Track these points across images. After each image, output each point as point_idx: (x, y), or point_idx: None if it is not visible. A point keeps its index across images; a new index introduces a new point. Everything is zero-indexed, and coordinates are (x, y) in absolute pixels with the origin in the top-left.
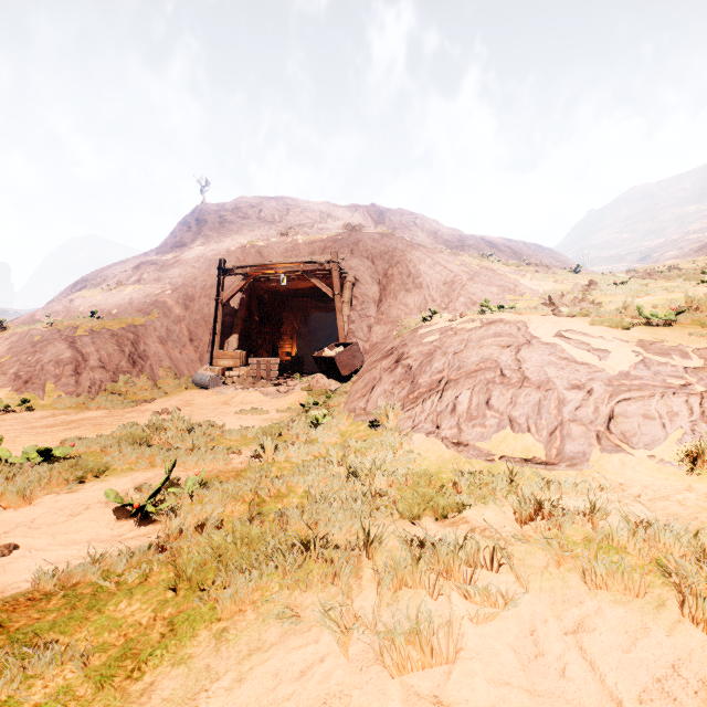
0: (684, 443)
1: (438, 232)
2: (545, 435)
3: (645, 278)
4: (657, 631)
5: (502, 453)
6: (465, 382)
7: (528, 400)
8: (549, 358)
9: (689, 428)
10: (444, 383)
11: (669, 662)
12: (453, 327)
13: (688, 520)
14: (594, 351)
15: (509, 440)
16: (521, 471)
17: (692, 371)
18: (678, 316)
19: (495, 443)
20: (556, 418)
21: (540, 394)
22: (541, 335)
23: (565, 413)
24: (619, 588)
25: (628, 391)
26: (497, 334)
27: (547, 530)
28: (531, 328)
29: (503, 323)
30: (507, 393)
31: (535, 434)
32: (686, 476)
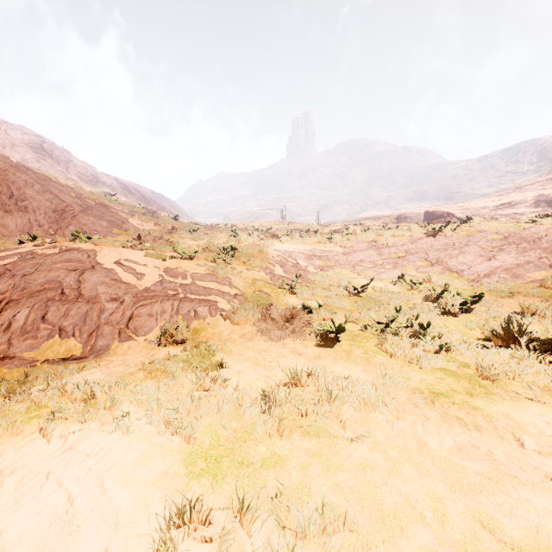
0: (164, 328)
1: (70, 162)
2: (85, 337)
3: (211, 230)
4: (10, 452)
5: (46, 358)
6: (27, 301)
7: (79, 312)
8: (104, 279)
9: (169, 319)
10: (5, 304)
11: (3, 468)
12: (35, 252)
13: (117, 374)
14: (137, 274)
15: (56, 345)
16: (35, 369)
17: (183, 286)
18: (199, 254)
19: (43, 350)
20: (96, 323)
21: (89, 307)
22: (106, 262)
23: (102, 319)
24: (9, 434)
25: (145, 300)
26: (69, 259)
27: (1, 411)
28: (100, 256)
29: (78, 251)
30: (63, 308)
31: (78, 338)
32: (157, 348)
